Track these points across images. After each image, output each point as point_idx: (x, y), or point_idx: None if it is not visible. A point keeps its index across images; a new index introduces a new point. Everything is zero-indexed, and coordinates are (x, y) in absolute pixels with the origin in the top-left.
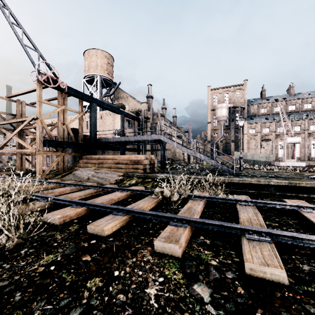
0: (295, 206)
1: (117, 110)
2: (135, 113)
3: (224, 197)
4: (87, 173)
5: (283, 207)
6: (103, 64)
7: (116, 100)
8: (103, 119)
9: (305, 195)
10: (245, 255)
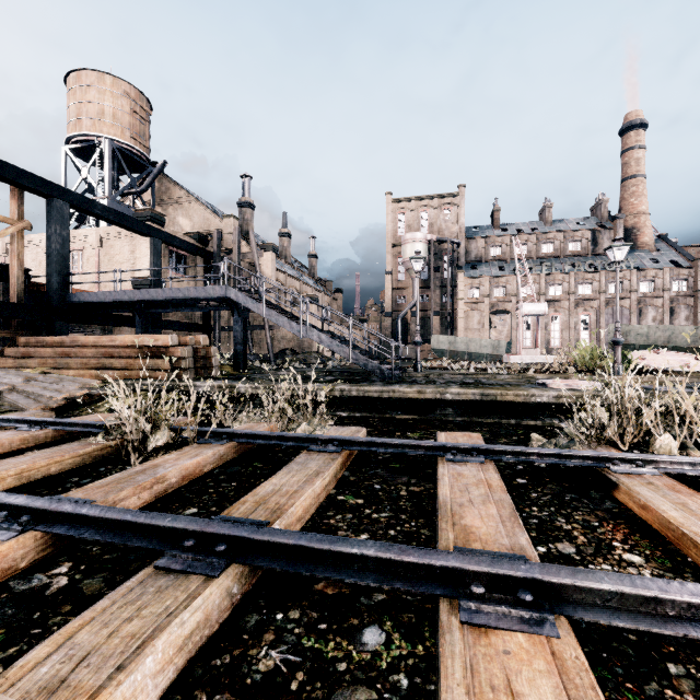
0: (437, 449)
1: (138, 226)
2: (195, 239)
3: (285, 433)
4: (1, 381)
5: (409, 452)
6: (118, 111)
7: (161, 207)
8: (106, 248)
9: (512, 420)
10: (38, 647)
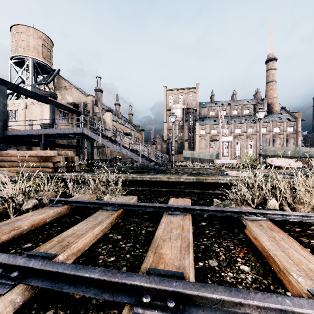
0: (165, 208)
1: (43, 99)
2: (72, 105)
3: (93, 200)
4: None
5: (151, 210)
6: (36, 45)
7: (58, 90)
8: (28, 109)
9: (210, 191)
10: None
